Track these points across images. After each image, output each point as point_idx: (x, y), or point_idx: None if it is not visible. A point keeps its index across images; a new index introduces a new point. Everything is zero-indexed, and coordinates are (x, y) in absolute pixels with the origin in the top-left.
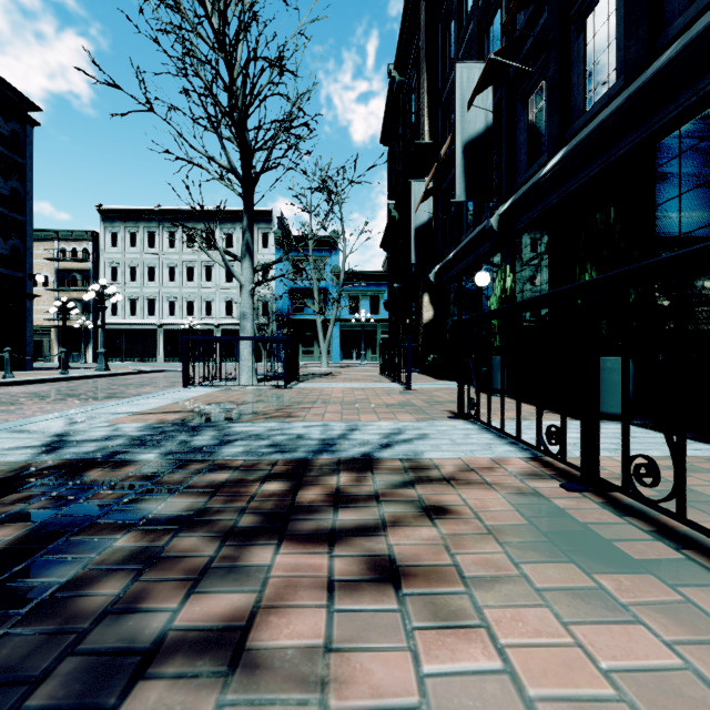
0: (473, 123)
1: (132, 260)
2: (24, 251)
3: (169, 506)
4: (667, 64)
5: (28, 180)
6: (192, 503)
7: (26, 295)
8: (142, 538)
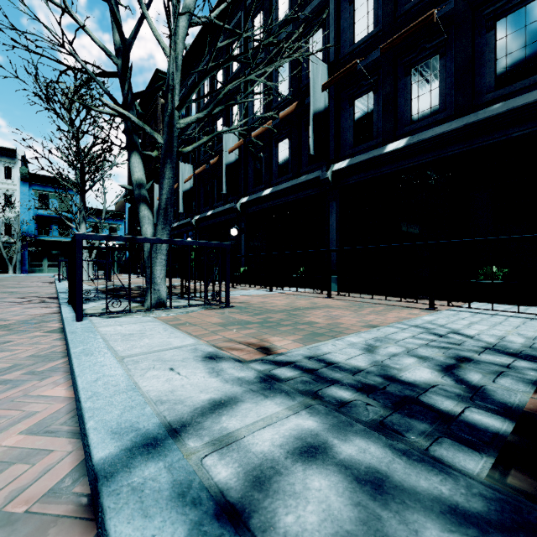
0: (186, 185)
1: None
2: None
3: None
4: (227, 209)
5: None
6: None
7: None
8: None
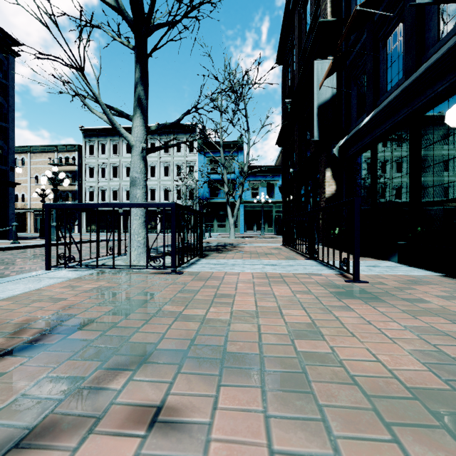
0: None
1: (102, 163)
2: (8, 150)
3: None
4: None
5: (10, 96)
6: None
7: (8, 183)
8: None
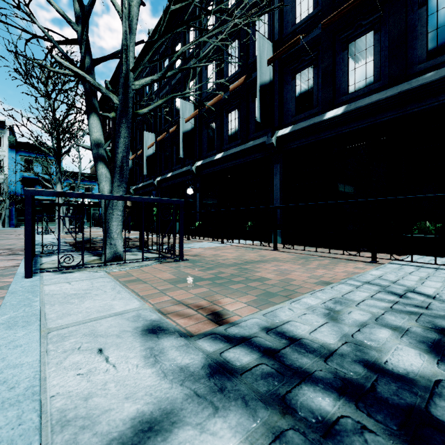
0: (149, 151)
1: None
2: None
3: None
4: (184, 171)
5: None
6: None
7: None
8: None
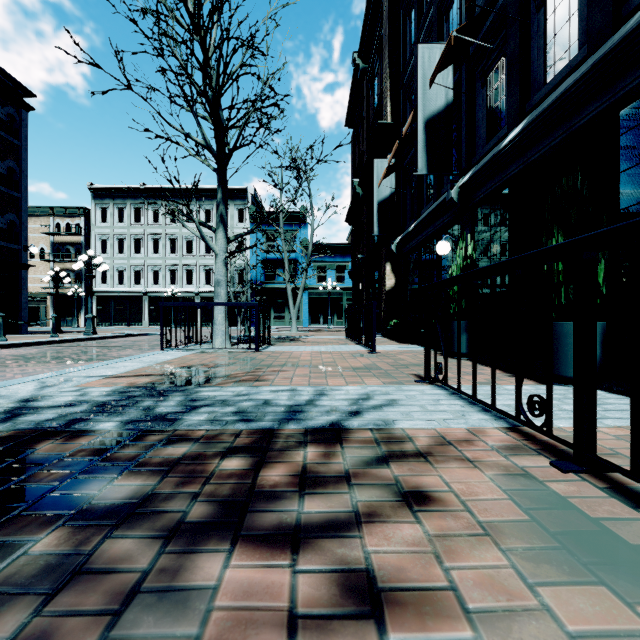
0: (434, 100)
1: (120, 233)
2: (20, 225)
3: (114, 489)
4: (636, 28)
5: (23, 160)
6: (141, 485)
7: (21, 265)
8: (70, 537)
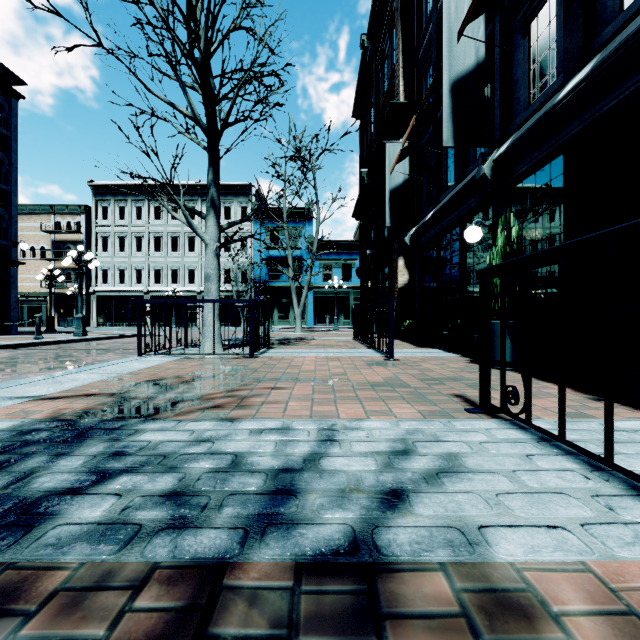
0: (462, 59)
1: (121, 231)
2: (9, 219)
3: None
4: None
5: (12, 151)
6: None
7: (10, 262)
8: None
